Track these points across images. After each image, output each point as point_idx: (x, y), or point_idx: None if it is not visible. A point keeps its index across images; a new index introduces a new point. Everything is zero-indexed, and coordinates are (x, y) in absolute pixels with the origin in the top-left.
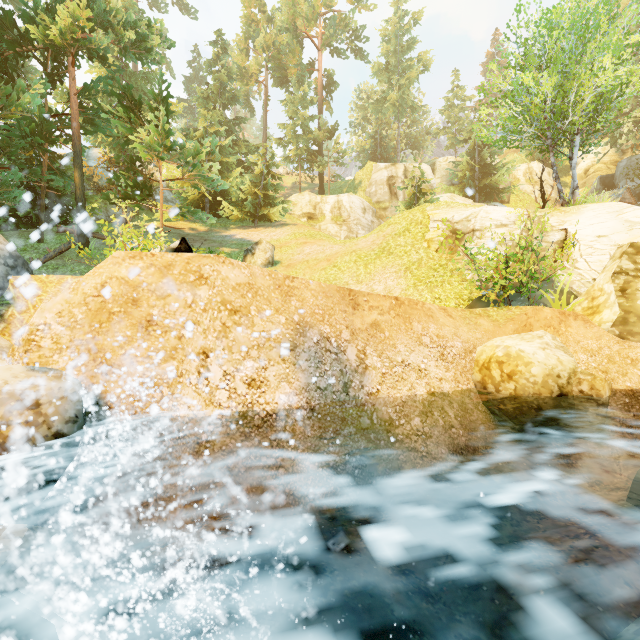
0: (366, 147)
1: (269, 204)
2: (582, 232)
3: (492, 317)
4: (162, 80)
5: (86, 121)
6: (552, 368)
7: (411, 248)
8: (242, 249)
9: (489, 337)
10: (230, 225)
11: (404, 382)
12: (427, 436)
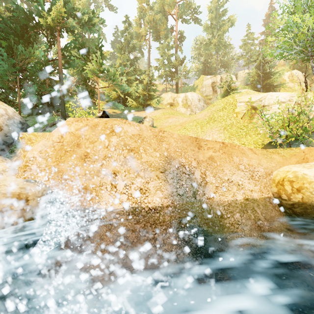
0: (200, 68)
1: (151, 99)
2: None
3: (281, 154)
4: (99, 38)
5: (65, 62)
6: None
7: (226, 117)
8: (137, 121)
9: (280, 165)
10: (132, 110)
11: (229, 192)
12: (244, 225)
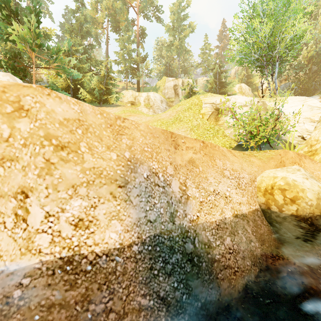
0: (162, 70)
1: (109, 94)
2: (287, 110)
3: (257, 157)
4: None
5: None
6: (318, 193)
7: (193, 118)
8: None
9: (262, 170)
10: None
11: (216, 208)
12: (236, 252)
